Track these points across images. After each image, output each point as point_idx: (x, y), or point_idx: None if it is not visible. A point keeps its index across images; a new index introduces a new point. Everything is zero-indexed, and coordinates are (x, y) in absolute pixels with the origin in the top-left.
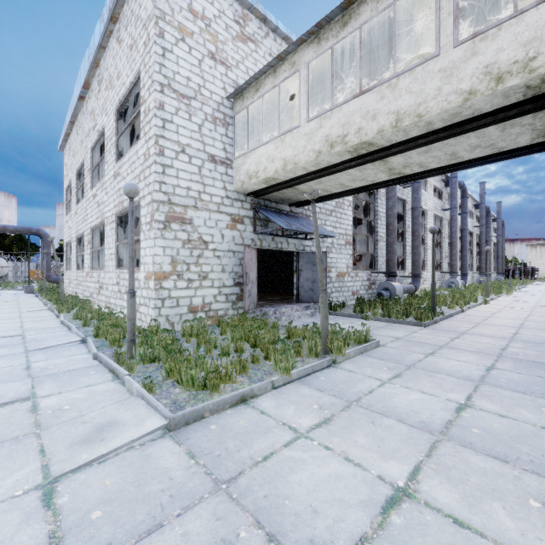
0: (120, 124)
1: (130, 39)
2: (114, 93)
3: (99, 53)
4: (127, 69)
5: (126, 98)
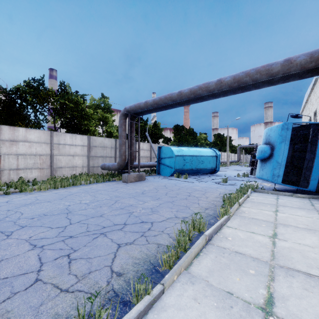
0: (315, 116)
1: (315, 98)
2: (313, 108)
3: (309, 94)
4: (315, 105)
5: (315, 111)
